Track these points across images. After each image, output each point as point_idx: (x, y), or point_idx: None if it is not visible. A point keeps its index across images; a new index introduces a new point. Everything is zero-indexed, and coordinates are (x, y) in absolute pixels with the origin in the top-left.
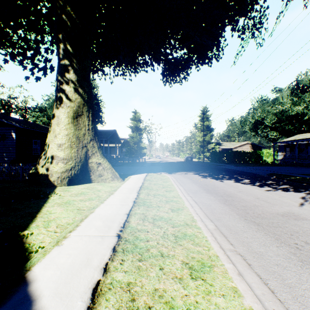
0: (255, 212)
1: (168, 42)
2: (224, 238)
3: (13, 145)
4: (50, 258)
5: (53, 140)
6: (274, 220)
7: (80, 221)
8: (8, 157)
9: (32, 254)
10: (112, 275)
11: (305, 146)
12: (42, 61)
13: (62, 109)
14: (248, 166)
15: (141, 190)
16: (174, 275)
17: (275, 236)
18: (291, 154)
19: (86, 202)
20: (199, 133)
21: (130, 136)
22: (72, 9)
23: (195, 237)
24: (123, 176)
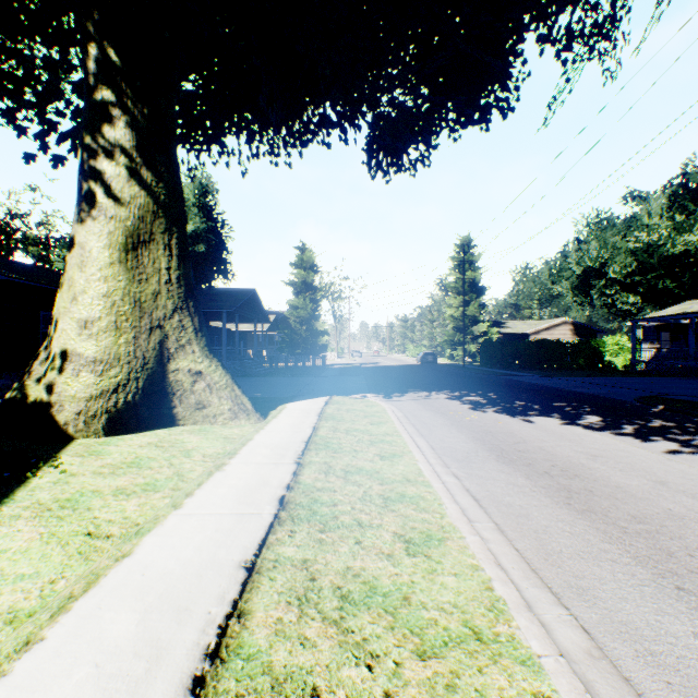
0: (693, 549)
1: (384, 60)
2: None
3: None
4: None
5: (67, 310)
6: None
7: (55, 610)
8: None
9: None
10: None
11: None
12: (64, 114)
13: (94, 225)
14: (574, 376)
15: (309, 453)
16: None
17: None
18: (673, 347)
19: (132, 499)
20: (452, 298)
21: (291, 306)
22: None
23: None
24: (266, 405)
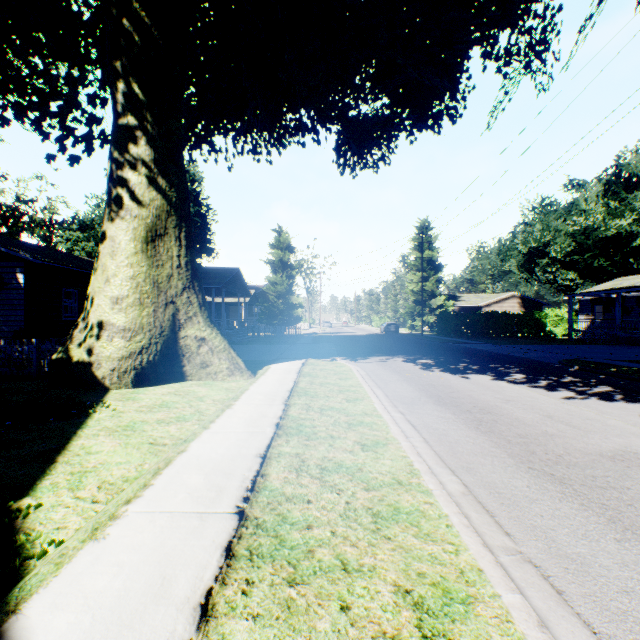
0: (549, 450)
1: (350, 81)
2: (489, 516)
3: (20, 300)
4: (70, 577)
5: (101, 289)
6: (597, 471)
7: (153, 473)
8: (9, 325)
9: (32, 561)
10: (222, 627)
11: (635, 301)
12: (82, 122)
13: (122, 223)
14: (516, 344)
15: (293, 398)
16: (377, 627)
17: (606, 513)
18: (605, 318)
19: (172, 425)
20: (412, 275)
21: (269, 282)
22: (143, 7)
23: (421, 517)
24: (253, 366)
